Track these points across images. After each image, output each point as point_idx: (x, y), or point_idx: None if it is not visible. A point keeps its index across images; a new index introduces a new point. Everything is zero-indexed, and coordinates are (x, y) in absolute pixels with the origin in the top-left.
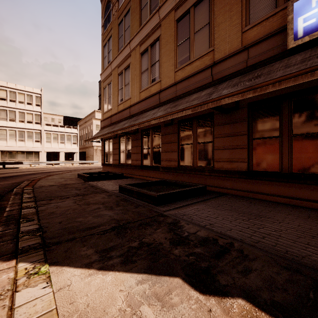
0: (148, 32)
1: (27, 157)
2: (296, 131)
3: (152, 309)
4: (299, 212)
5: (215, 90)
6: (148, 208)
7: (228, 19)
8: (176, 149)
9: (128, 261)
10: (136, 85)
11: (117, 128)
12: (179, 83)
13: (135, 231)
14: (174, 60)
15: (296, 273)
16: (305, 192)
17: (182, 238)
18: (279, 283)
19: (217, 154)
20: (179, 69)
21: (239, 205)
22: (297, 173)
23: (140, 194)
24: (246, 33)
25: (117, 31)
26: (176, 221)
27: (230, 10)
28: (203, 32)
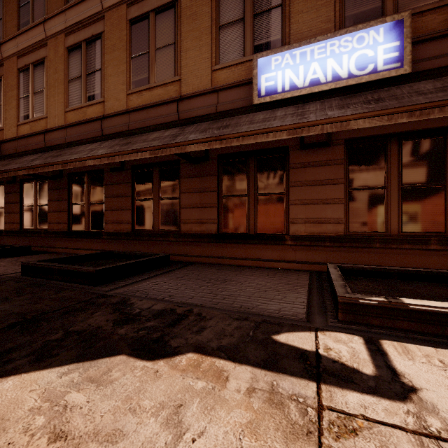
0: (82, 19)
1: None
2: (261, 191)
3: (83, 393)
4: (261, 272)
5: (182, 132)
6: (80, 291)
7: (197, 48)
8: (129, 206)
9: (45, 357)
10: (59, 98)
11: (16, 165)
12: (133, 112)
13: (57, 322)
14: (126, 77)
15: (244, 320)
16: (267, 252)
17: (131, 316)
18: (229, 331)
19: (184, 213)
20: (134, 92)
21: (207, 273)
22: (262, 233)
23: (67, 272)
24: (216, 73)
25: None
26: (125, 299)
27: (199, 38)
28: (168, 53)
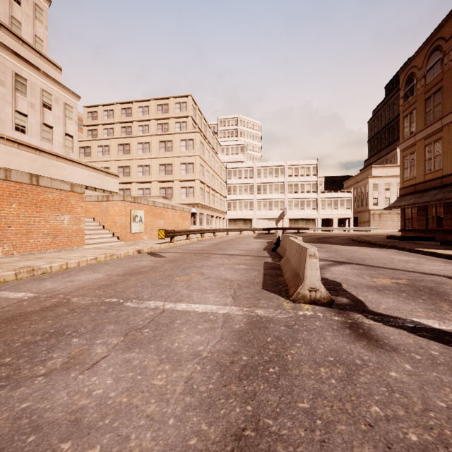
0: None
1: (306, 223)
2: None
3: None
4: None
5: None
6: None
7: None
8: None
9: None
10: (450, 158)
11: (427, 198)
12: None
13: None
14: None
15: None
16: None
17: None
18: None
19: None
20: None
21: None
22: None
23: None
24: None
25: (423, 106)
26: None
27: None
28: None
